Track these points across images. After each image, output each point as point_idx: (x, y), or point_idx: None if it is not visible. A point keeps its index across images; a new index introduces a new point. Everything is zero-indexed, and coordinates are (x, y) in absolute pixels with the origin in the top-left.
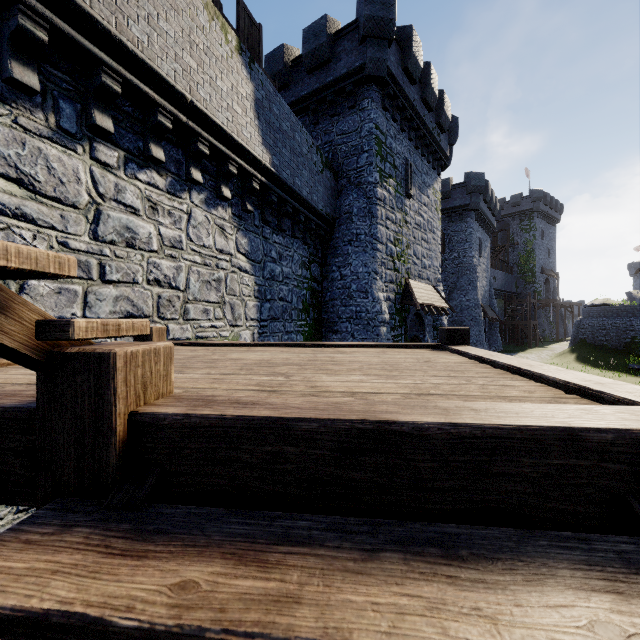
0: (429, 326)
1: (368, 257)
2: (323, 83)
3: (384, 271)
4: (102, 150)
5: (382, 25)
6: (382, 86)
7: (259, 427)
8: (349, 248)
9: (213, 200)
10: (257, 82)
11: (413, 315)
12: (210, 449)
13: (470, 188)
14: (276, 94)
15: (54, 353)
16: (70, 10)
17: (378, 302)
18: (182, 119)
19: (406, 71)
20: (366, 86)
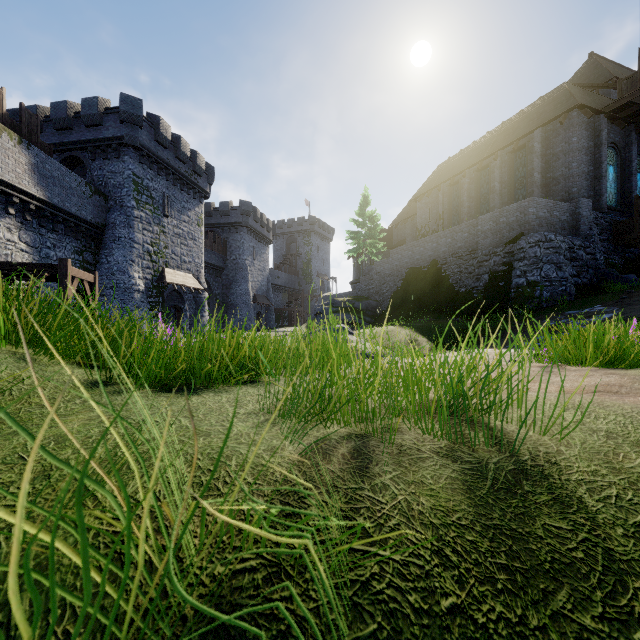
0: (190, 301)
1: (127, 251)
2: (97, 137)
3: (141, 261)
4: None
5: (134, 118)
6: (138, 150)
7: (10, 262)
8: (114, 245)
9: (3, 214)
10: (33, 155)
11: (175, 292)
12: (4, 264)
13: (241, 211)
14: (48, 158)
15: None
16: None
17: (134, 279)
18: None
19: (158, 142)
20: (126, 148)
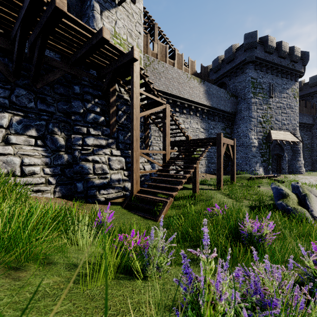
0: (288, 150)
1: (247, 124)
2: (231, 67)
3: (255, 128)
4: (176, 114)
5: (252, 44)
6: (254, 62)
7: (195, 139)
8: (240, 122)
9: (195, 117)
10: (205, 86)
11: (277, 145)
12: (193, 140)
13: None
14: (211, 85)
15: (186, 136)
16: (174, 96)
17: (251, 139)
18: (189, 104)
19: (266, 52)
20: (247, 65)
